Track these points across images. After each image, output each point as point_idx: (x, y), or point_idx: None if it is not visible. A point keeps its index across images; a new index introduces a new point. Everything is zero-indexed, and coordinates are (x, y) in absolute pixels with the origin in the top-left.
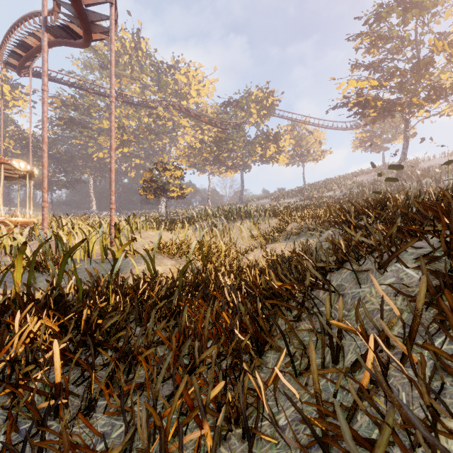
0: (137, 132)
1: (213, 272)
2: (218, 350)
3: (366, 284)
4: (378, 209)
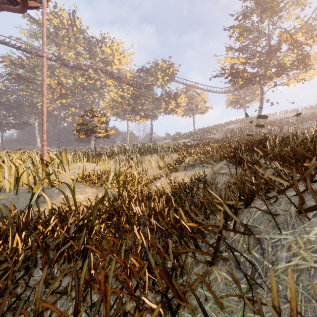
0: (73, 88)
1: (127, 199)
2: (123, 313)
3: (287, 230)
4: (260, 147)
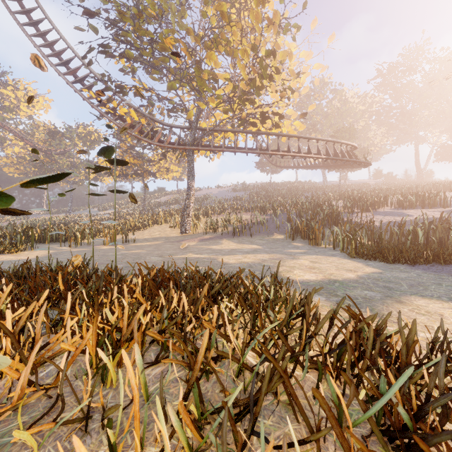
0: None
1: None
2: None
3: None
4: None
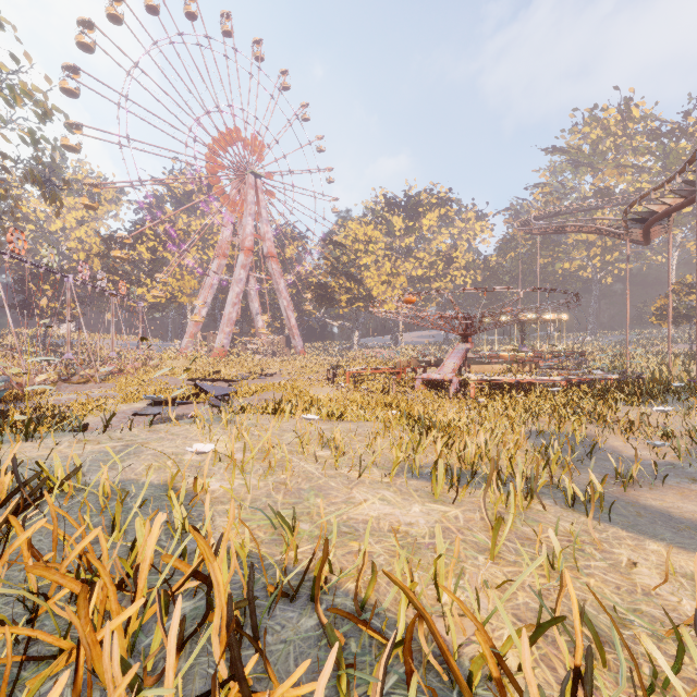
0: None
1: None
2: None
3: None
4: None
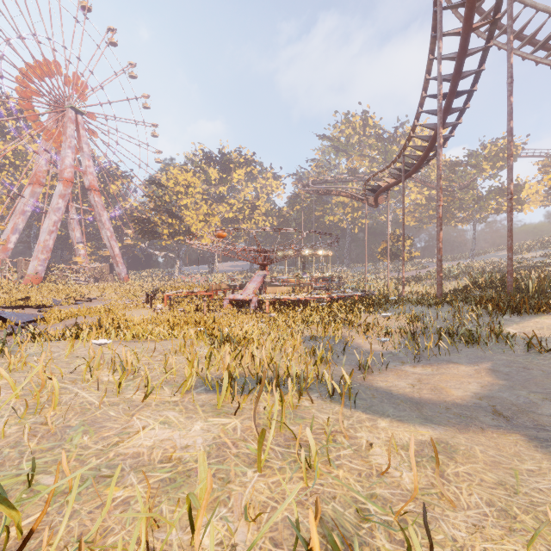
0: None
1: None
2: None
3: None
4: None
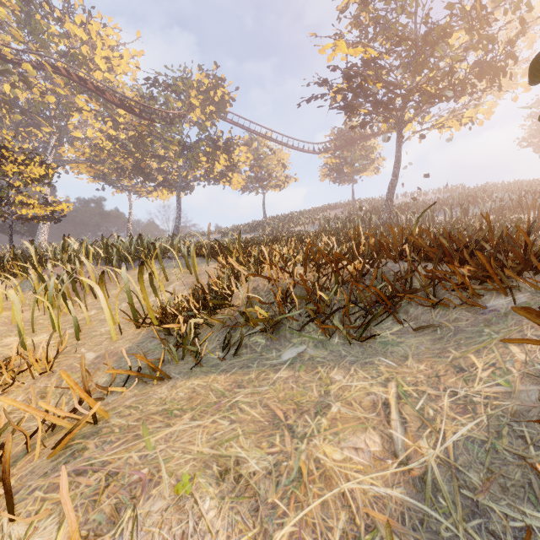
0: None
1: None
2: None
3: None
4: None
